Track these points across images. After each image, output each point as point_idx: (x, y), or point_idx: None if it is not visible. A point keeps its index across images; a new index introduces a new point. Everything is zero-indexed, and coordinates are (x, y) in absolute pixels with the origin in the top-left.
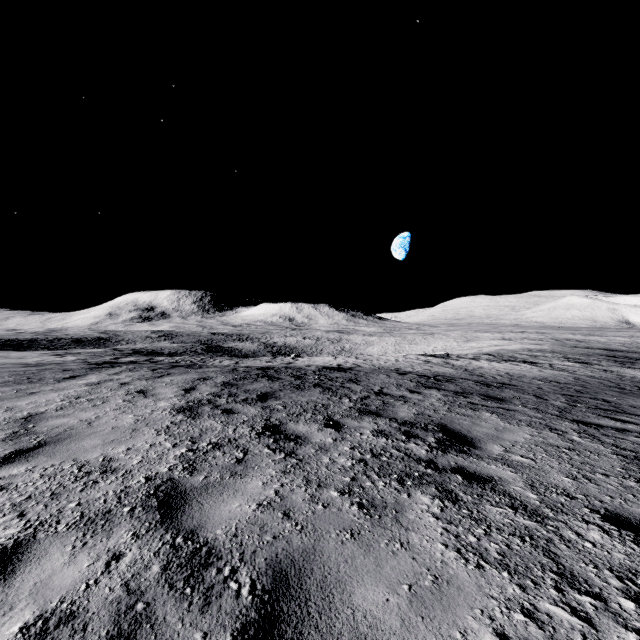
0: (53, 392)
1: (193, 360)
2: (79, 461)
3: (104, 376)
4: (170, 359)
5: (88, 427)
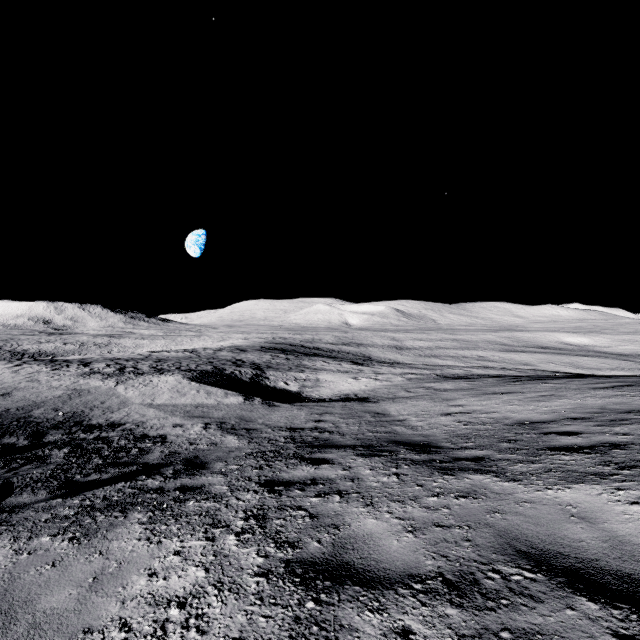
0: None
1: None
2: (7, 368)
3: None
4: None
5: None
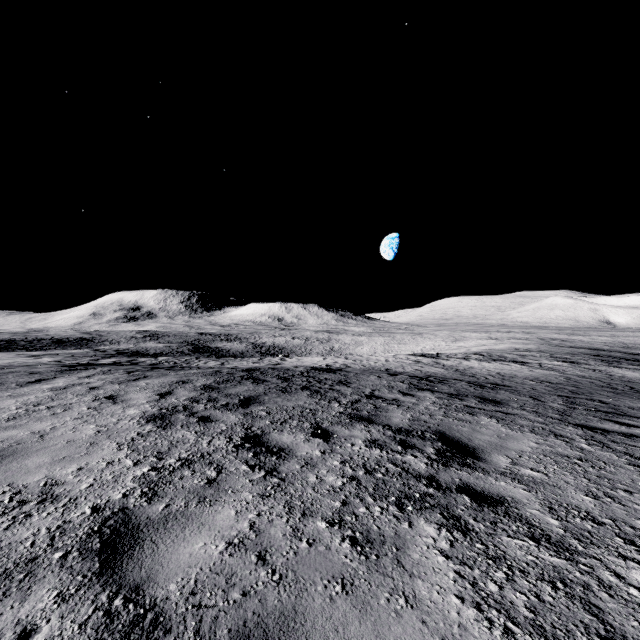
0: (10, 398)
1: (177, 361)
2: (15, 486)
3: (74, 379)
4: (153, 360)
5: (39, 441)
